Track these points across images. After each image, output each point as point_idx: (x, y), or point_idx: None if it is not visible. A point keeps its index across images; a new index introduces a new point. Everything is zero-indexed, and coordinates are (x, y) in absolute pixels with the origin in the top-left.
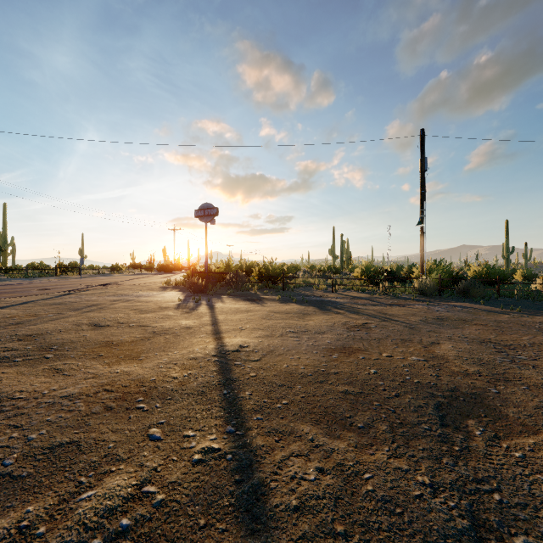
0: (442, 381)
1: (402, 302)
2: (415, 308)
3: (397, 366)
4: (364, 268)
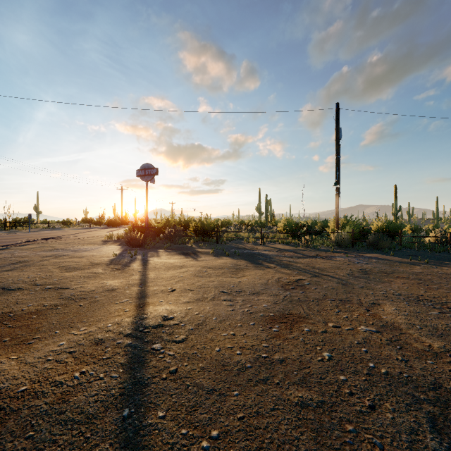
0: (414, 369)
1: (324, 254)
2: (337, 260)
3: (352, 345)
4: (286, 223)
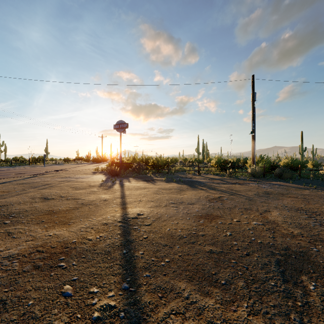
0: (277, 241)
1: (241, 181)
2: (250, 186)
3: (244, 230)
4: (217, 160)
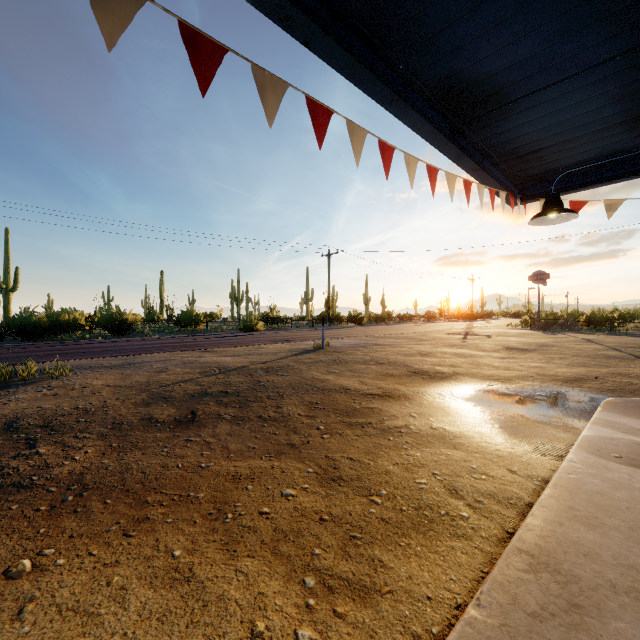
0: None
1: None
2: None
3: None
4: None
